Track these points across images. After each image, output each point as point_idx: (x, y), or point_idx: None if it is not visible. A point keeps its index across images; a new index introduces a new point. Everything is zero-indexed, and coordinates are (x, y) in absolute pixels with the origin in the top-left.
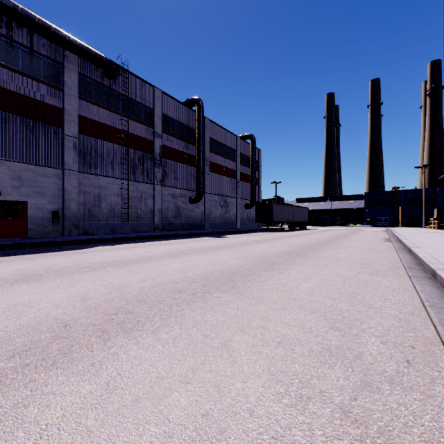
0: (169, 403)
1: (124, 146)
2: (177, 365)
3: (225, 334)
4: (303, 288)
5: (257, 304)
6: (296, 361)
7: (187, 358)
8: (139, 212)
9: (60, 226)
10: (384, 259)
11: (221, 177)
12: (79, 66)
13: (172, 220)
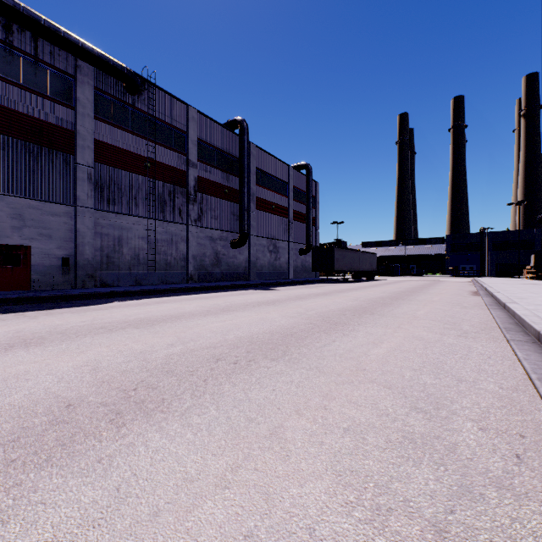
0: (200, 518)
1: (151, 178)
2: (211, 462)
3: (275, 418)
4: (374, 356)
5: (316, 377)
6: (370, 455)
7: (225, 451)
8: (169, 259)
9: (71, 276)
10: (473, 317)
11: (270, 216)
12: (95, 79)
13: (210, 268)
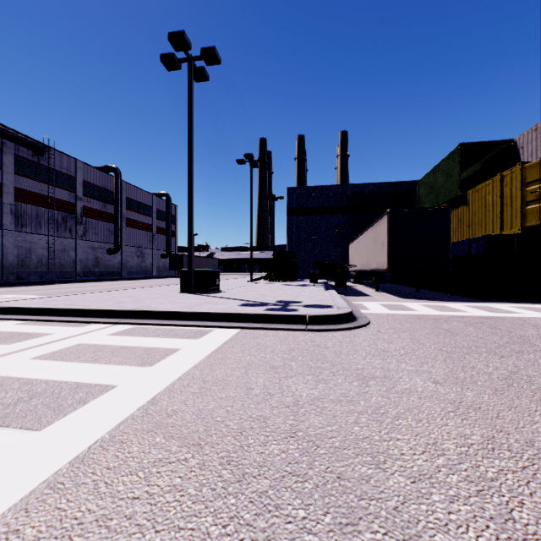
0: None
1: (50, 209)
2: None
3: None
4: None
5: None
6: None
7: None
8: (63, 262)
9: None
10: None
11: (138, 231)
12: (14, 148)
13: (92, 268)
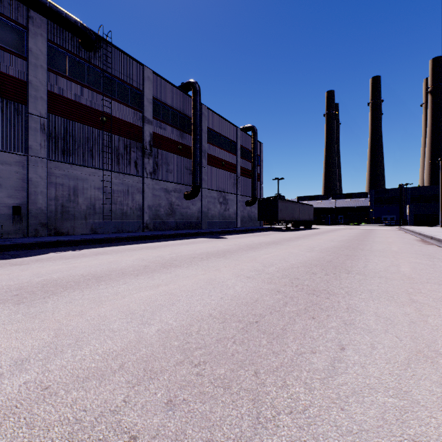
0: None
1: (107, 132)
2: None
3: None
4: None
5: None
6: None
7: None
8: (125, 209)
9: (23, 225)
10: None
11: (220, 172)
12: (49, 32)
13: (164, 218)
